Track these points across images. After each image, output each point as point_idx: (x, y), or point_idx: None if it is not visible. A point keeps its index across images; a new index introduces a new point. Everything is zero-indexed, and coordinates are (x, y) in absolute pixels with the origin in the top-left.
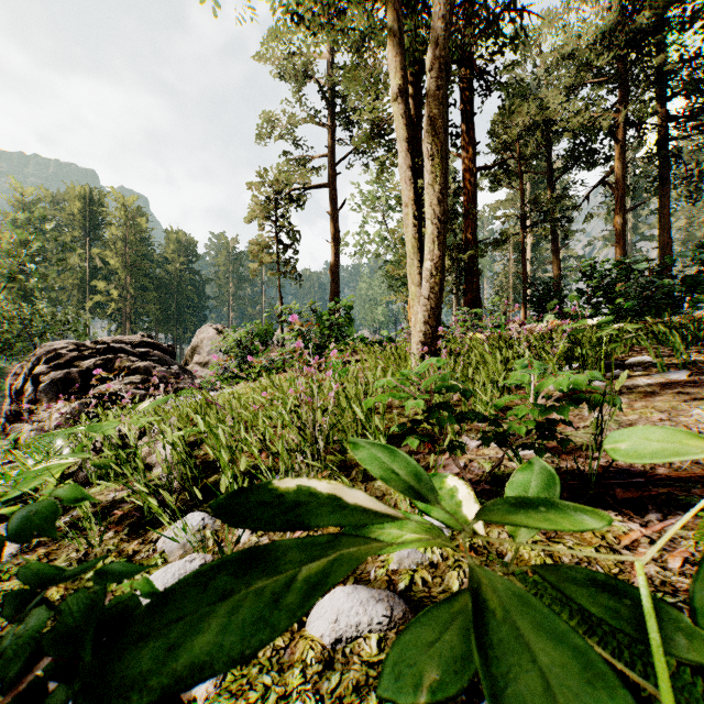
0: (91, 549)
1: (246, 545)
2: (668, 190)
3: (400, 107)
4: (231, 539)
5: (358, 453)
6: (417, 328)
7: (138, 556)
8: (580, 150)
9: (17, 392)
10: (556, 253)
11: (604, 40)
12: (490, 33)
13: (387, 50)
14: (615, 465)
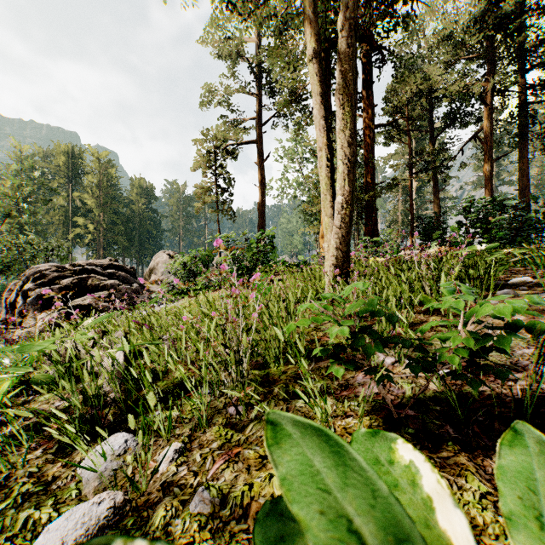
0: (15, 470)
1: (164, 476)
2: (526, 144)
3: (316, 66)
4: (146, 474)
5: (280, 458)
6: (330, 253)
7: (54, 484)
8: (455, 112)
9: (11, 304)
10: (436, 194)
11: (476, 24)
12: (387, 14)
13: (304, 19)
14: (539, 390)
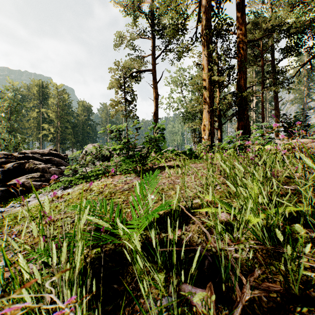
0: None
1: None
2: None
3: None
4: None
5: None
6: None
7: None
8: (292, 45)
9: None
10: (276, 104)
11: None
12: None
13: None
14: None
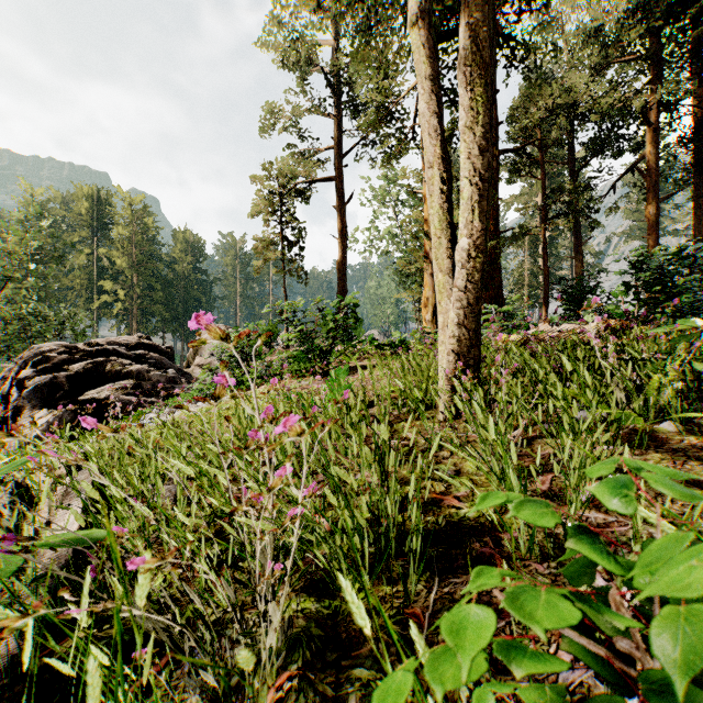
0: None
1: None
2: None
3: (423, 34)
4: None
5: None
6: (448, 332)
7: None
8: (605, 136)
9: (4, 397)
10: (578, 248)
11: (636, 12)
12: None
13: None
14: None
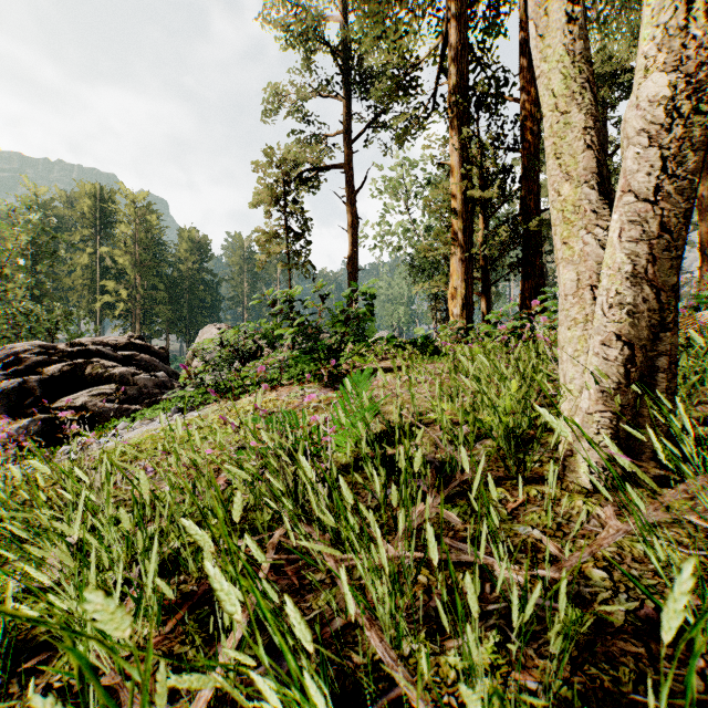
0: None
1: None
2: None
3: None
4: None
5: None
6: (602, 295)
7: None
8: None
9: None
10: None
11: None
12: None
13: None
14: None
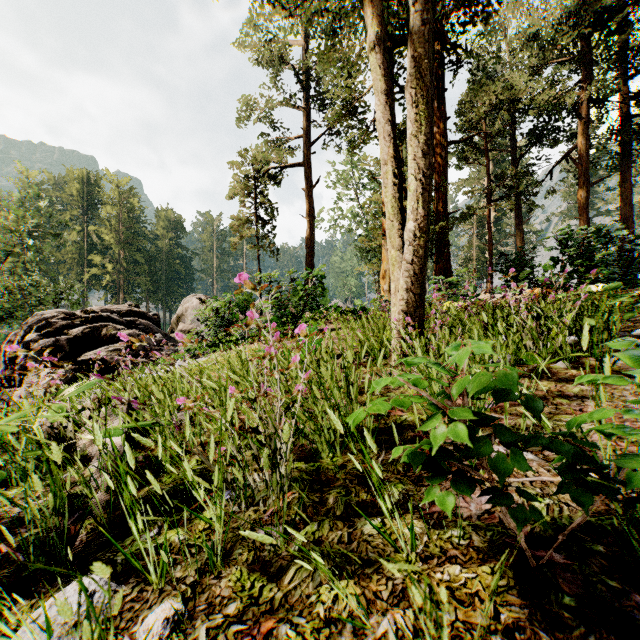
0: None
1: None
2: (629, 165)
3: (379, 57)
4: None
5: None
6: (398, 296)
7: None
8: (543, 128)
9: (10, 358)
10: (519, 226)
11: (569, 20)
12: (464, 2)
13: None
14: None
